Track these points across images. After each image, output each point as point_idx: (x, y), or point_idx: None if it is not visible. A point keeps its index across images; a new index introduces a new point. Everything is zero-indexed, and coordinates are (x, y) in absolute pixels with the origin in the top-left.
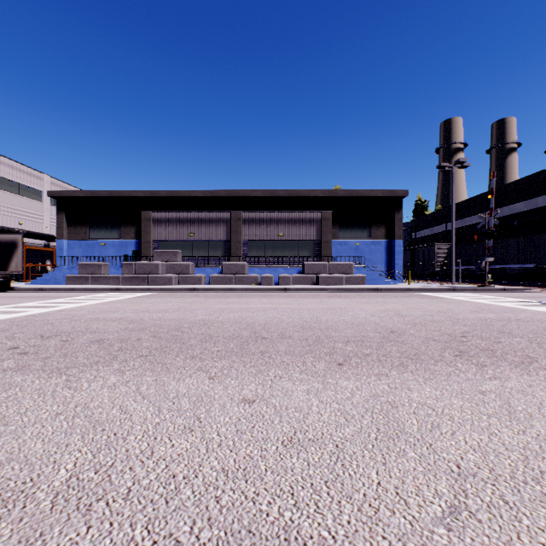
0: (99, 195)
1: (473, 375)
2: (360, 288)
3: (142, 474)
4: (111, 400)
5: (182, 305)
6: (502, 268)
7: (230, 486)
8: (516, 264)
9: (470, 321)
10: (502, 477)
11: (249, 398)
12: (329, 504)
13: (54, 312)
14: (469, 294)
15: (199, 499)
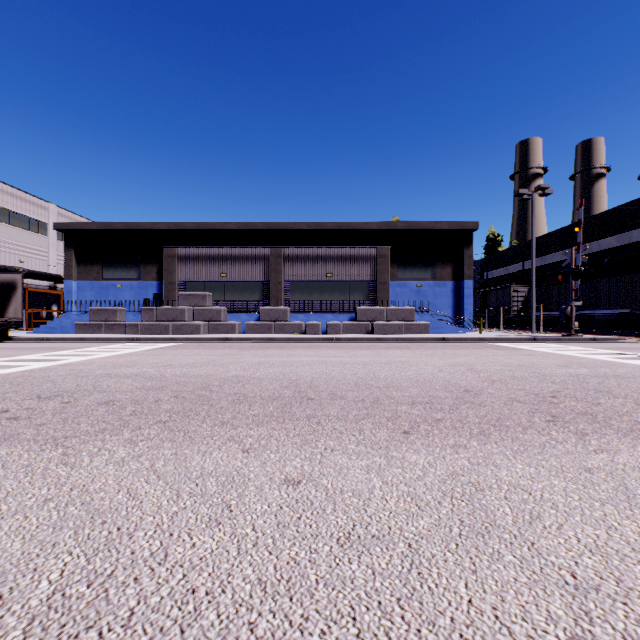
0: (114, 228)
1: (574, 447)
2: (423, 338)
3: (151, 588)
4: (117, 481)
5: (211, 358)
6: (591, 314)
7: (269, 606)
8: (607, 310)
9: (559, 377)
10: (634, 591)
11: (293, 478)
12: (405, 634)
13: (57, 367)
14: (553, 345)
15: (226, 627)
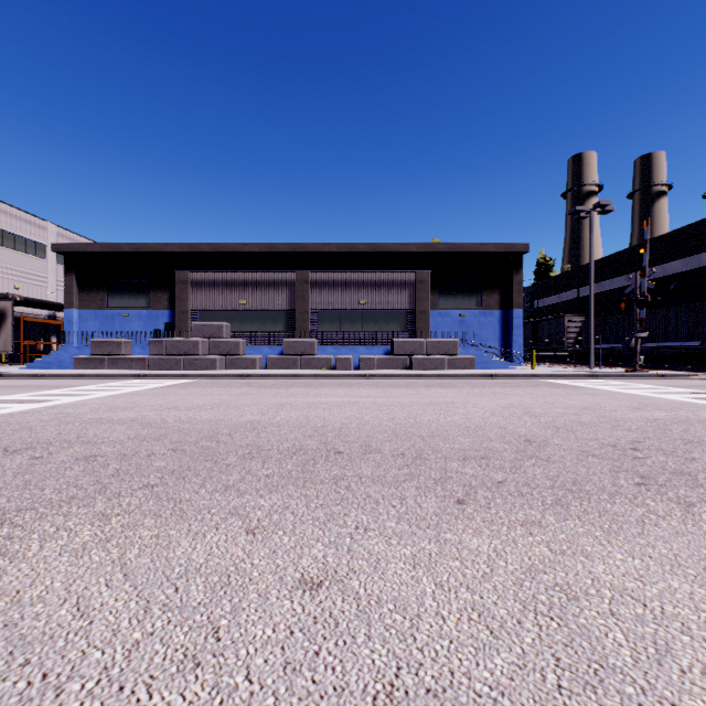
0: (120, 250)
1: (683, 524)
2: (469, 374)
3: None
4: (66, 583)
5: (225, 399)
6: (656, 347)
7: None
8: (674, 342)
9: (635, 423)
10: None
11: (312, 578)
12: None
13: (41, 410)
14: (617, 382)
15: None
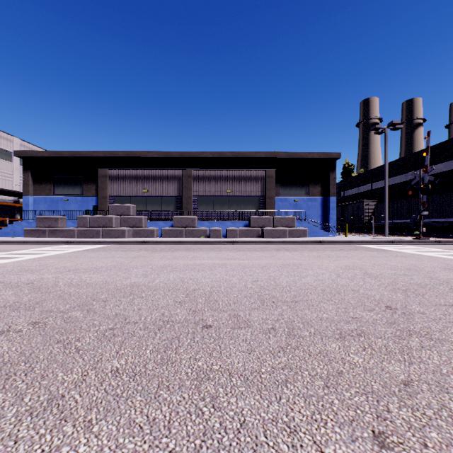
0: (62, 155)
1: None
2: (304, 241)
3: None
4: None
5: (121, 261)
6: (427, 222)
7: None
8: (441, 218)
9: None
10: None
11: None
12: None
13: None
14: (410, 247)
15: None
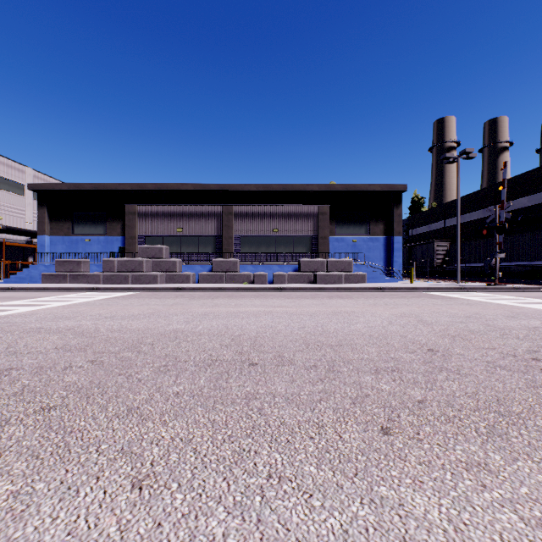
0: (83, 189)
1: None
2: (362, 287)
3: None
4: None
5: (158, 309)
6: (508, 265)
7: None
8: (523, 262)
9: (519, 331)
10: None
11: None
12: None
13: None
14: (482, 294)
15: None
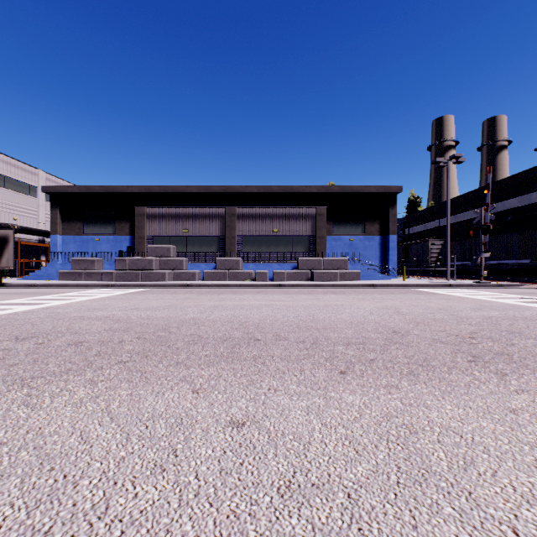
0: (93, 191)
1: (496, 387)
2: (355, 284)
3: None
4: (72, 423)
5: (173, 302)
6: (497, 263)
7: None
8: (511, 260)
9: (474, 319)
10: None
11: (238, 420)
12: None
13: (38, 310)
14: (466, 290)
15: None
